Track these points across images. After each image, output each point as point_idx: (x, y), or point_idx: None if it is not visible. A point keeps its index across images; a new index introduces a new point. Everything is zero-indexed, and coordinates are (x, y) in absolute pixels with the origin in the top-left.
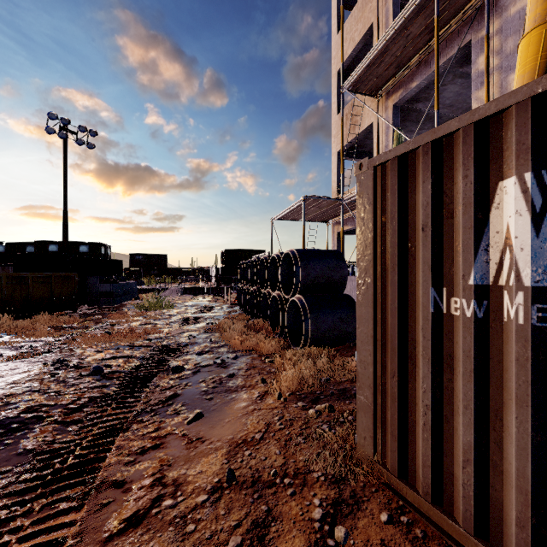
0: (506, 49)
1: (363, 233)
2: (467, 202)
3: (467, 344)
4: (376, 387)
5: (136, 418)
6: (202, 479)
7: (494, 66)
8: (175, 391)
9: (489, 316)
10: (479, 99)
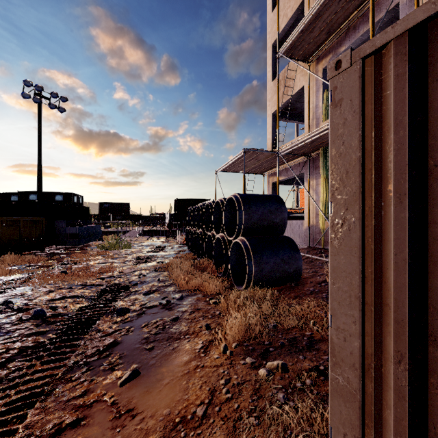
0: None
1: (342, 155)
2: None
3: None
4: (364, 369)
5: (64, 376)
6: None
7: None
8: (115, 337)
9: None
10: None
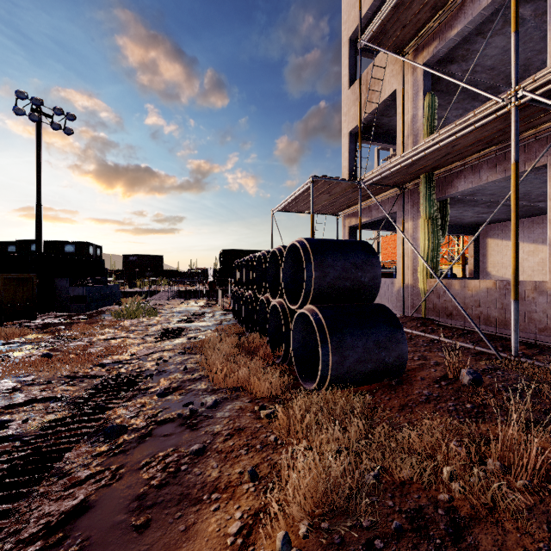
0: None
1: None
2: None
3: None
4: None
5: None
6: None
7: None
8: (87, 492)
9: None
10: None
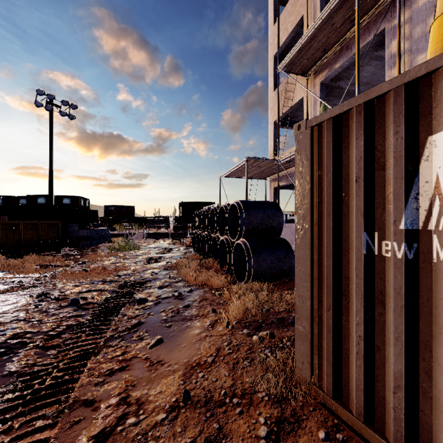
0: (414, 35)
1: (301, 185)
2: (398, 156)
3: (398, 282)
4: (313, 319)
5: (106, 343)
6: (162, 399)
7: (404, 49)
8: (140, 319)
9: (418, 257)
10: (391, 77)
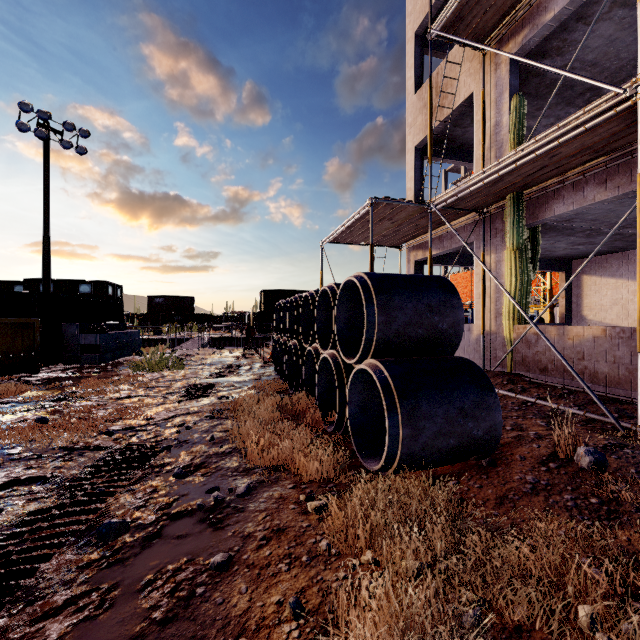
0: None
1: None
2: None
3: None
4: None
5: None
6: None
7: None
8: (62, 629)
9: None
10: None
